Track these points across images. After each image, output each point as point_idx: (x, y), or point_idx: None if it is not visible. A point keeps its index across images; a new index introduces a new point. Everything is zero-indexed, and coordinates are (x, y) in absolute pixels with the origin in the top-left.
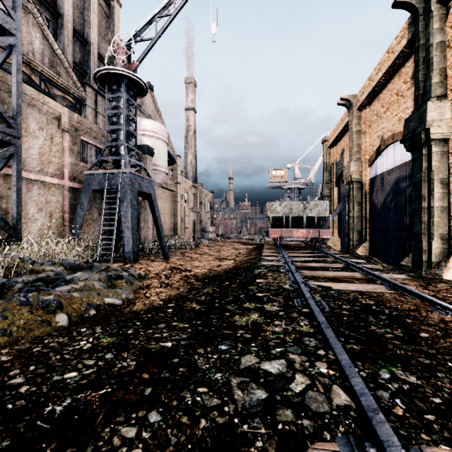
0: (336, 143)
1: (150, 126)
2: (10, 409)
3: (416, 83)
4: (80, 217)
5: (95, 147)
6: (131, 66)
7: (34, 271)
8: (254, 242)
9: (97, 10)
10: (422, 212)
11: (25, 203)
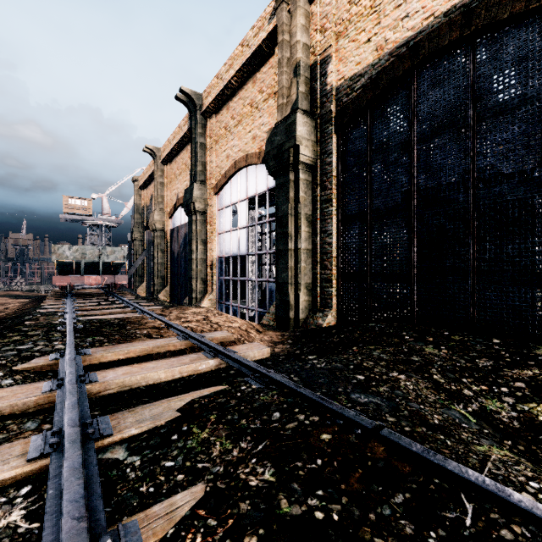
0: (146, 186)
1: None
2: None
3: (191, 165)
4: None
5: None
6: None
7: None
8: (37, 294)
9: None
10: (193, 262)
11: None
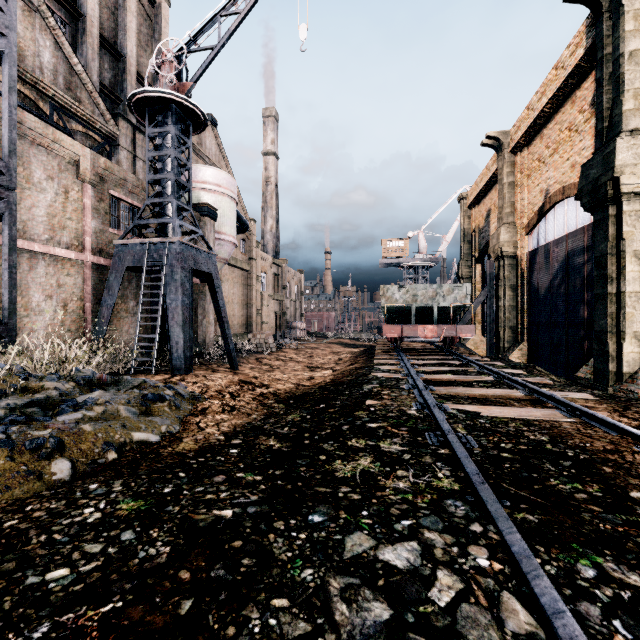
0: (479, 200)
1: (212, 176)
2: None
3: (598, 112)
4: (107, 308)
5: (131, 206)
6: (182, 87)
7: (29, 390)
8: (361, 343)
9: (135, 9)
10: (608, 300)
11: (26, 286)
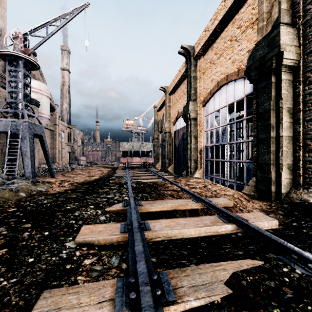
0: (160, 109)
1: (36, 85)
2: (33, 206)
3: (187, 91)
4: None
5: None
6: (27, 50)
7: None
8: (113, 166)
9: None
10: (188, 150)
11: None
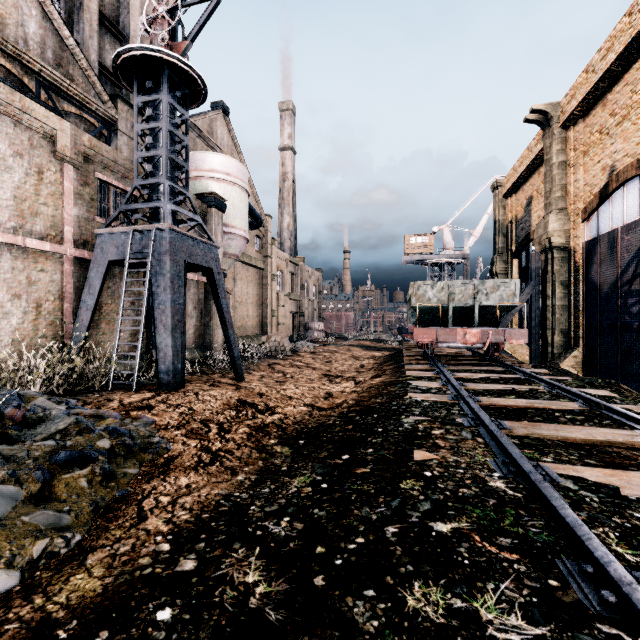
0: (517, 188)
1: (220, 163)
2: None
3: None
4: (87, 309)
5: (125, 193)
6: (176, 47)
7: None
8: (383, 346)
9: None
10: None
11: None
